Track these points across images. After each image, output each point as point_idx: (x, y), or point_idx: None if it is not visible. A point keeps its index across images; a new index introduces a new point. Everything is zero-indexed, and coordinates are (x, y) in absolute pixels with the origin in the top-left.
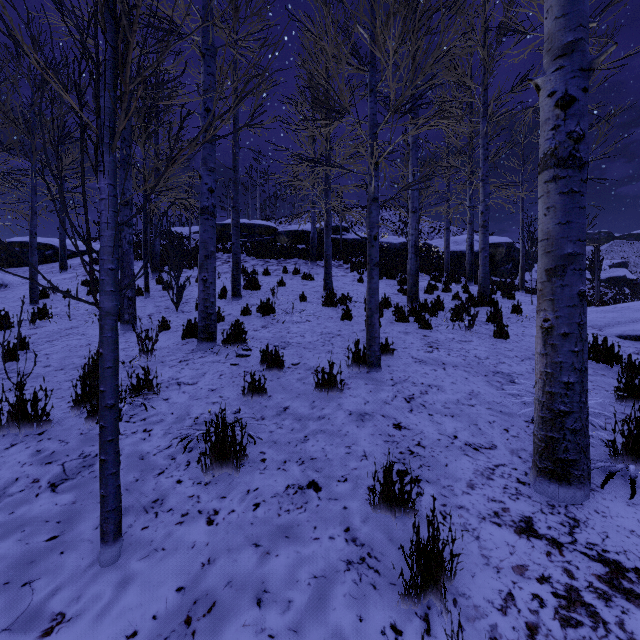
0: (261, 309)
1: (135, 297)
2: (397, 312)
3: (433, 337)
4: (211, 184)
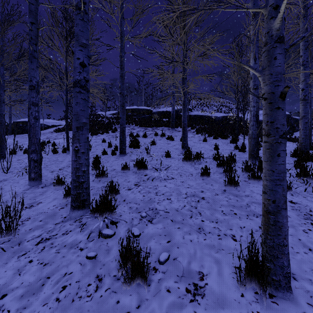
0: (137, 165)
1: (40, 159)
2: (247, 170)
3: (302, 205)
4: (83, 59)
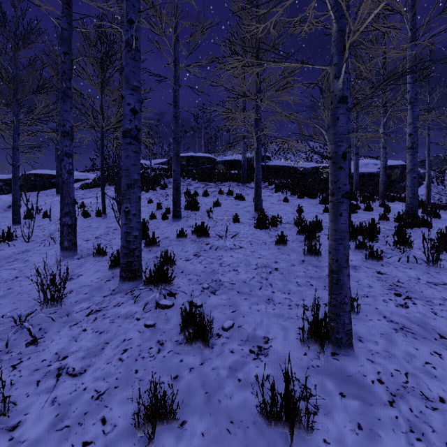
0: (196, 232)
1: (75, 224)
2: None
3: (391, 275)
4: (134, 104)
